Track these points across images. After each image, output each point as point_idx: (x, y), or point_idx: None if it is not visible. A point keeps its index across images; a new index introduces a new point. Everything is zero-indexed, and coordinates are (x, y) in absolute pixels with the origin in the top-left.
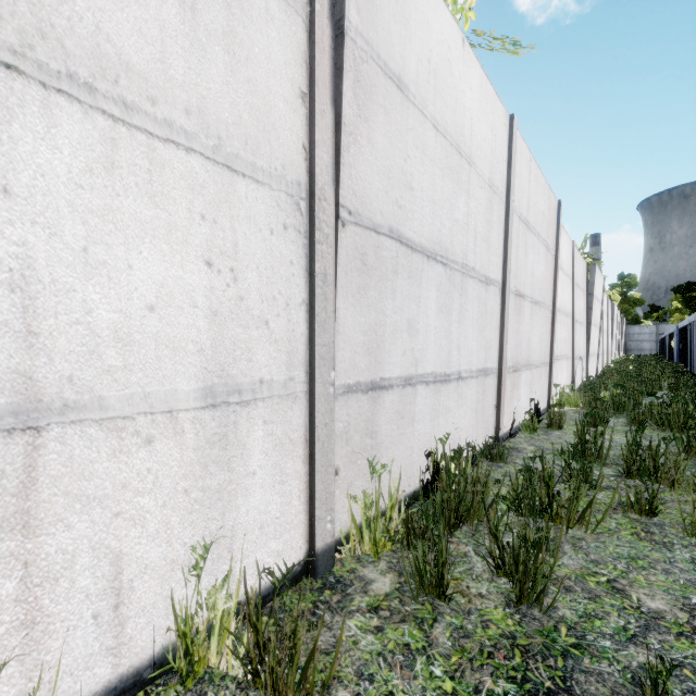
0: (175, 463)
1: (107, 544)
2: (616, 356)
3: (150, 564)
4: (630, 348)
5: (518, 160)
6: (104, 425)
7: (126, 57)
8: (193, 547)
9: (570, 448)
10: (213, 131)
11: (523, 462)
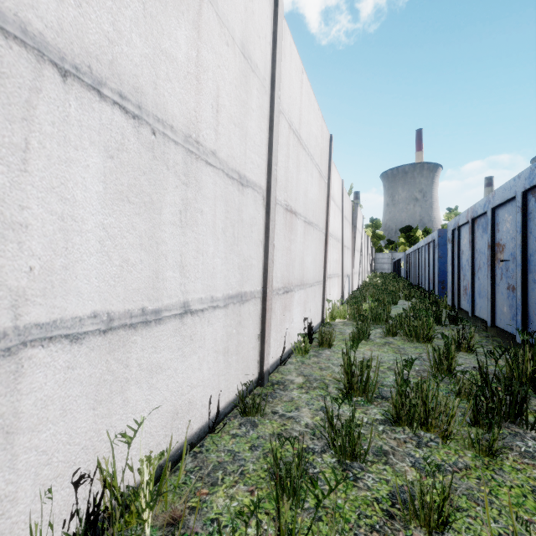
0: None
1: None
2: (369, 273)
3: None
4: (377, 268)
5: (287, 58)
6: None
7: None
8: None
9: (337, 375)
10: None
11: (285, 410)
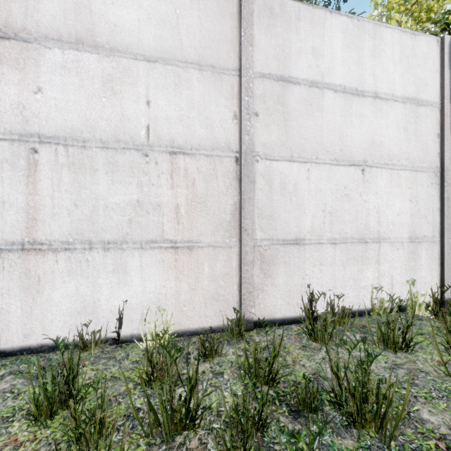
0: (402, 256)
1: (390, 272)
2: None
3: (397, 281)
4: None
5: None
6: (389, 243)
7: (393, 152)
8: (407, 280)
9: None
10: (411, 161)
11: None
